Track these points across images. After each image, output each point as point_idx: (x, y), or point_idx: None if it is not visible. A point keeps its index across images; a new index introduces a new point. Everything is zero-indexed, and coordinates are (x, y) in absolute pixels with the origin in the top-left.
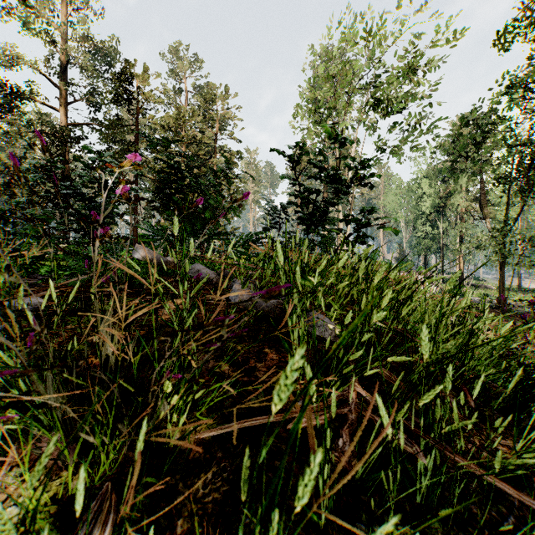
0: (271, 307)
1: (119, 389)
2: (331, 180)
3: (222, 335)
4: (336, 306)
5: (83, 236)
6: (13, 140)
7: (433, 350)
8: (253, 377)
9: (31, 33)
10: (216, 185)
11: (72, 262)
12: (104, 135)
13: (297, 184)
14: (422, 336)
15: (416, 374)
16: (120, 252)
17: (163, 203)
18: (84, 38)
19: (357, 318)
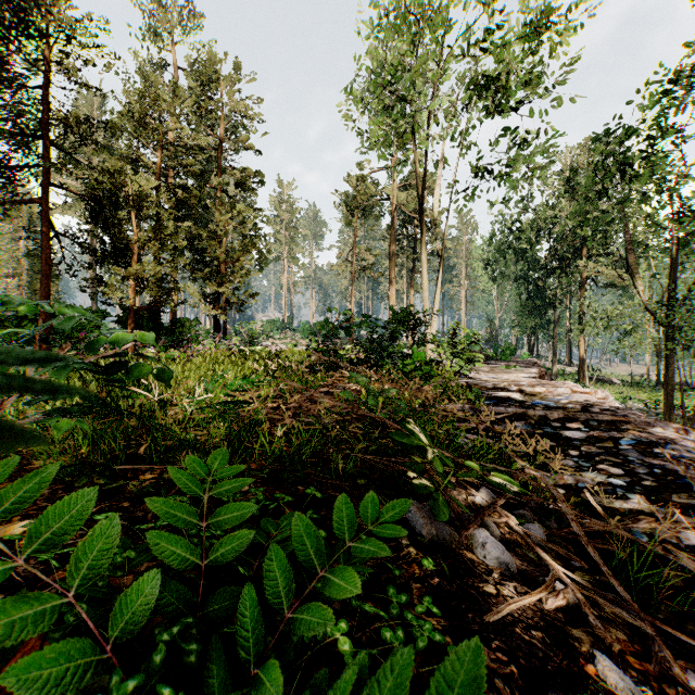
0: None
1: None
2: None
3: None
4: None
5: None
6: None
7: None
8: None
9: None
10: None
11: None
12: None
13: None
14: None
15: None
16: None
17: None
18: None
19: None
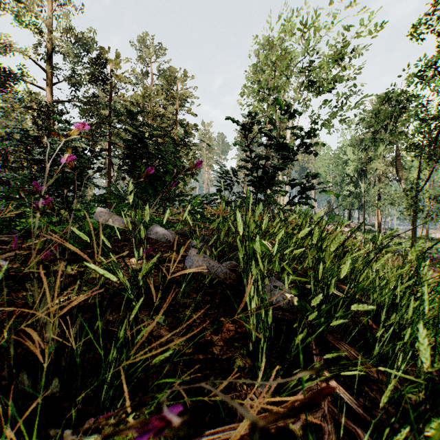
0: (226, 272)
1: (58, 381)
2: (277, 147)
3: (178, 301)
4: (290, 270)
5: (56, 197)
6: (7, 114)
7: (437, 358)
8: (209, 354)
9: (22, 25)
10: (176, 151)
11: (40, 223)
12: (83, 110)
13: (246, 151)
14: (422, 339)
15: (377, 347)
16: (92, 210)
17: (128, 168)
18: (67, 30)
19: (439, 430)
